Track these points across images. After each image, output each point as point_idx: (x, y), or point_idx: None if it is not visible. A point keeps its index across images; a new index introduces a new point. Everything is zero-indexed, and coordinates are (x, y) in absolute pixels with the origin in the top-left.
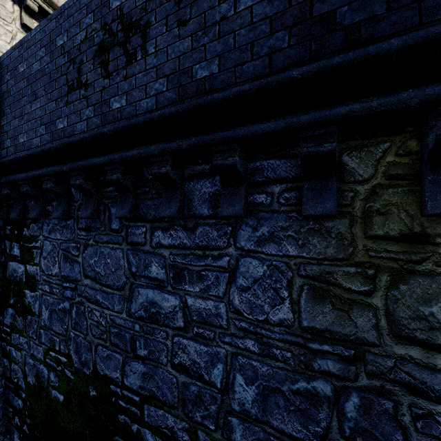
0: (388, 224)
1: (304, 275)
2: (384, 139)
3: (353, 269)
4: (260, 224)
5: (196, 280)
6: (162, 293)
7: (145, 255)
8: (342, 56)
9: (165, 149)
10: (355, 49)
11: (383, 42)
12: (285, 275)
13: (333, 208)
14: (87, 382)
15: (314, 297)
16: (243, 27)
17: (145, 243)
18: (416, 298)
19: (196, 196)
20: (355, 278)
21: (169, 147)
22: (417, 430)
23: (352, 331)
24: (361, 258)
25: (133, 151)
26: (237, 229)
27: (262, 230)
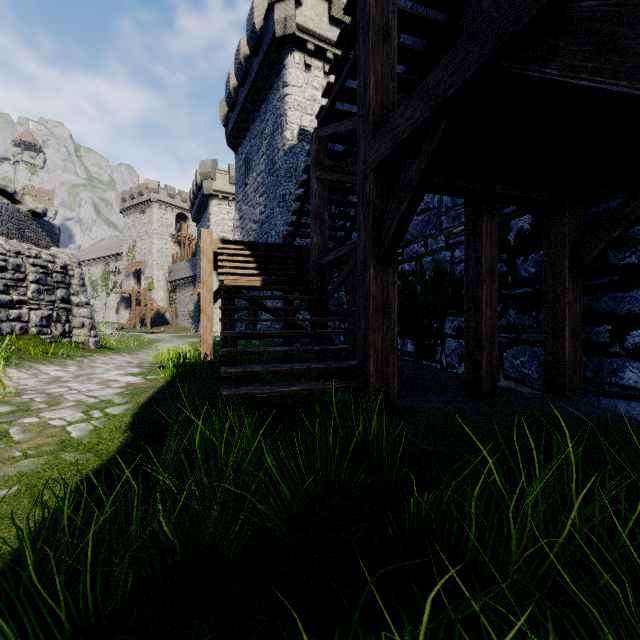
0: None
1: None
2: None
3: None
4: None
5: None
6: None
7: None
8: None
9: None
10: None
11: None
12: None
13: None
14: None
15: None
16: None
17: None
18: None
19: None
20: None
21: None
22: None
23: None
24: None
25: None
26: None
27: None
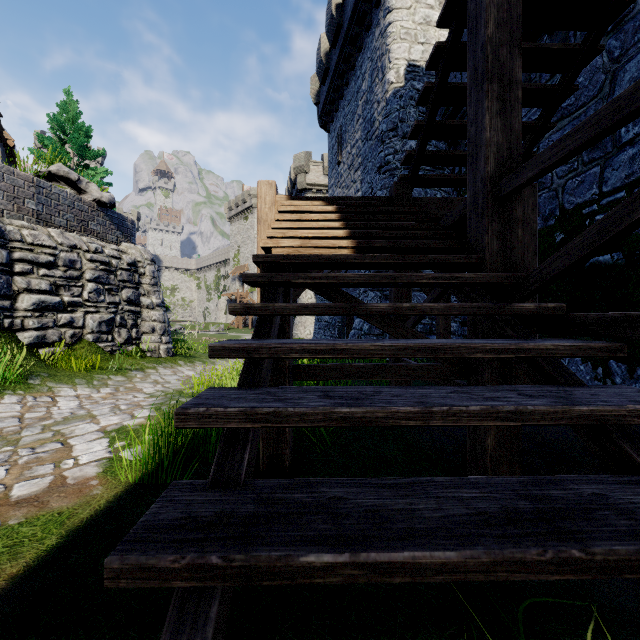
0: None
1: None
2: None
3: None
4: None
5: None
6: None
7: (634, 19)
8: None
9: None
10: None
11: None
12: None
13: None
14: (552, 232)
15: None
16: None
17: (633, 7)
18: None
19: None
20: None
21: None
22: None
23: None
24: None
25: None
26: None
27: None
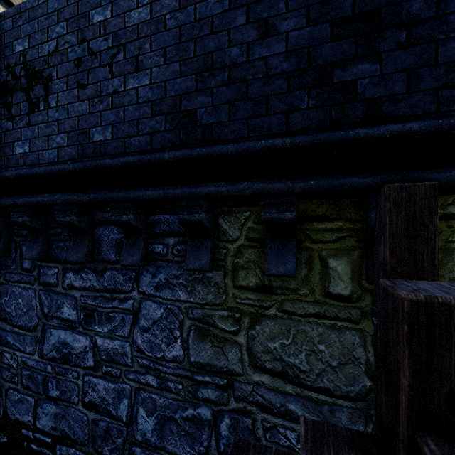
0: (248, 277)
1: (191, 317)
2: (246, 209)
3: (226, 313)
4: (158, 272)
5: (105, 321)
6: (73, 334)
7: (57, 296)
8: (198, 150)
9: (68, 201)
10: (209, 145)
11: (224, 145)
12: (178, 317)
13: (206, 264)
14: None
15: (199, 336)
16: (131, 104)
17: (57, 284)
18: (266, 336)
19: (104, 241)
20: (227, 320)
21: (71, 199)
22: (266, 439)
23: (225, 364)
24: (231, 304)
25: (37, 197)
26: (140, 274)
27: (160, 277)
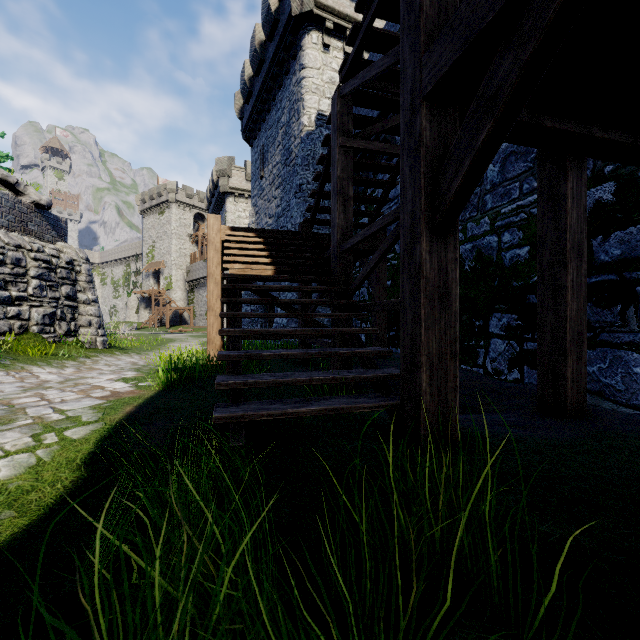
0: None
1: None
2: None
3: None
4: None
5: None
6: None
7: None
8: None
9: None
10: None
11: None
12: None
13: None
14: None
15: None
16: None
17: None
18: None
19: None
20: None
21: None
22: None
23: None
24: None
25: None
26: None
27: None
